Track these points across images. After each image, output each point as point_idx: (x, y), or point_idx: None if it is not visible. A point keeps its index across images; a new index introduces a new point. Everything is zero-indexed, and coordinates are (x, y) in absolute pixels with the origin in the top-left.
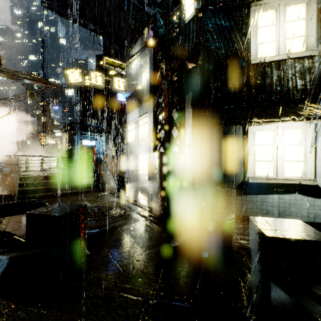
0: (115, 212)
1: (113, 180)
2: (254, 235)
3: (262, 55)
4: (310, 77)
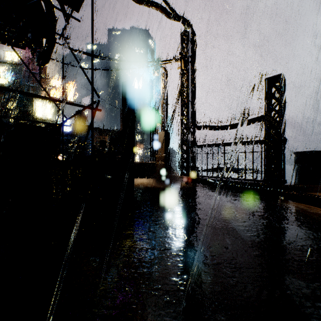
0: None
1: None
2: None
3: (37, 115)
4: None
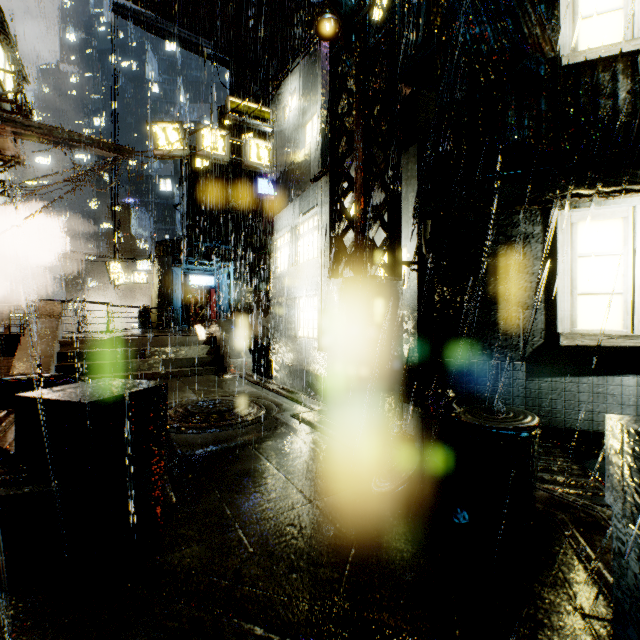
0: (245, 413)
1: (246, 350)
2: (631, 469)
3: (588, 46)
4: None
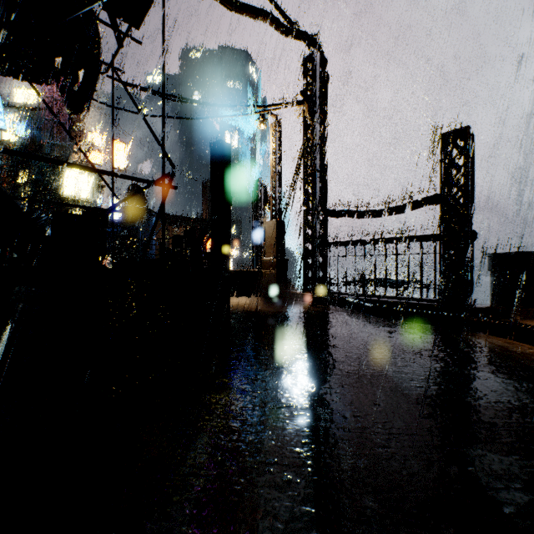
0: None
1: None
2: None
3: (67, 193)
4: None
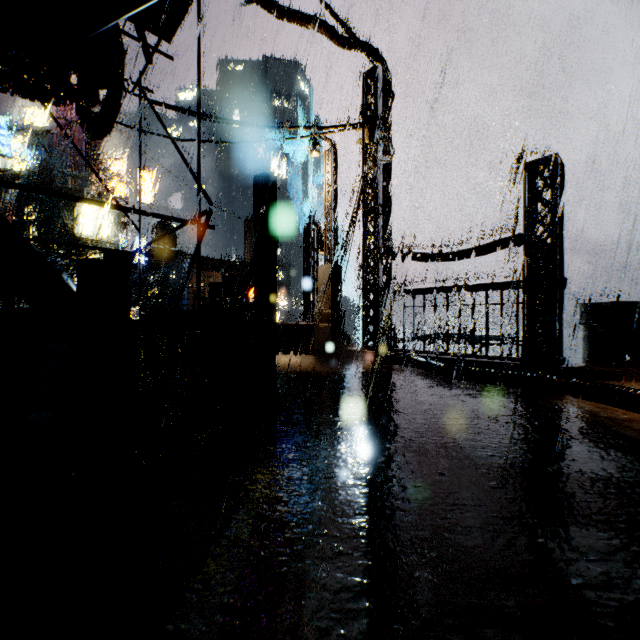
0: None
1: None
2: None
3: (83, 232)
4: None
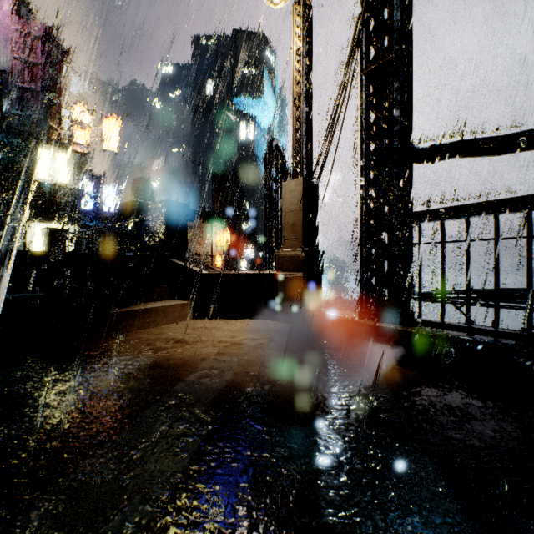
0: None
1: None
2: None
3: (39, 176)
4: (70, 200)
